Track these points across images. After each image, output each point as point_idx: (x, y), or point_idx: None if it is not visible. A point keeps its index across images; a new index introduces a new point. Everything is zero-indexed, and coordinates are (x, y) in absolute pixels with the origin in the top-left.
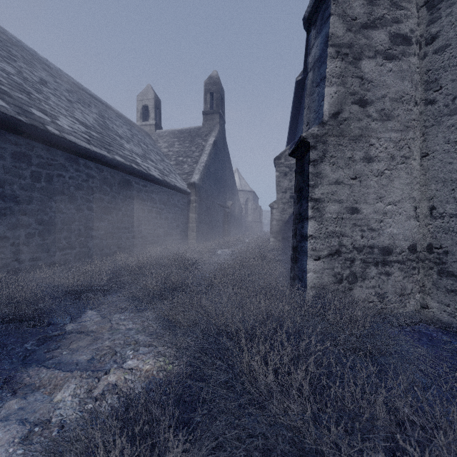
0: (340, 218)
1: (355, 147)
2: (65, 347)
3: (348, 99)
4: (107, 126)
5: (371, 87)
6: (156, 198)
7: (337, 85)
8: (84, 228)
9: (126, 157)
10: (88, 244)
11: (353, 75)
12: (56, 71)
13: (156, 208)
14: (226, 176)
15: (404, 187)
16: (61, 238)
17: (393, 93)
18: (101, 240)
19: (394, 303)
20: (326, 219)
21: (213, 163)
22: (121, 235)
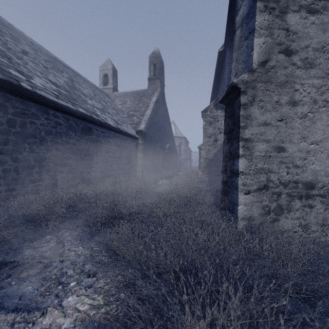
0: (268, 156)
1: (282, 92)
2: (15, 276)
3: (275, 49)
4: (75, 87)
5: (296, 38)
6: (112, 141)
7: (265, 36)
8: (53, 164)
9: (88, 110)
10: (57, 177)
11: (279, 27)
12: (38, 47)
13: (112, 149)
14: (165, 125)
15: (325, 128)
16: (33, 173)
17: (316, 44)
18: (67, 174)
19: (316, 233)
20: (255, 157)
21: (155, 115)
22: (84, 170)
